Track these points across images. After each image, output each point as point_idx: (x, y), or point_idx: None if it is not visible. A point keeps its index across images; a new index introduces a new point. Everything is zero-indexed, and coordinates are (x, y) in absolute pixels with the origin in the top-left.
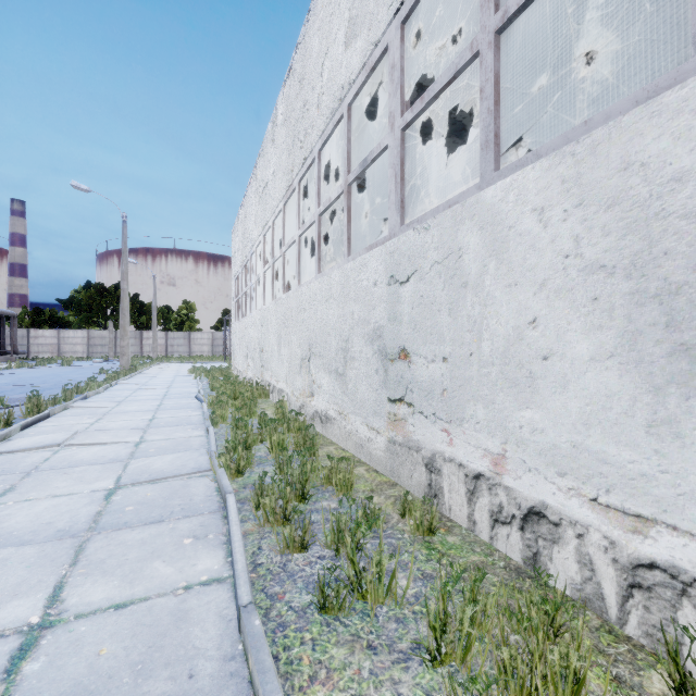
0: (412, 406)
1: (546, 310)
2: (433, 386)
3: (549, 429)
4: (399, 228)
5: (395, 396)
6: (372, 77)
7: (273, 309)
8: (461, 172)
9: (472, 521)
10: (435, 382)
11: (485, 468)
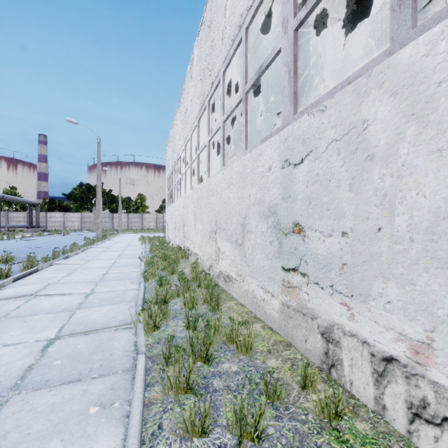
0: (307, 276)
1: None
2: (330, 259)
3: None
4: (293, 117)
5: (289, 265)
6: None
7: (191, 196)
8: None
9: (381, 405)
10: (333, 255)
11: (400, 353)
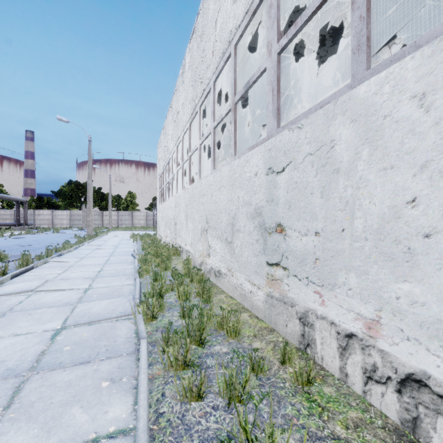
0: (287, 270)
1: (428, 190)
2: (306, 255)
3: (432, 303)
4: (276, 130)
5: (272, 261)
6: (253, 20)
7: (182, 196)
8: (311, 100)
9: (344, 373)
10: (308, 252)
11: (358, 329)
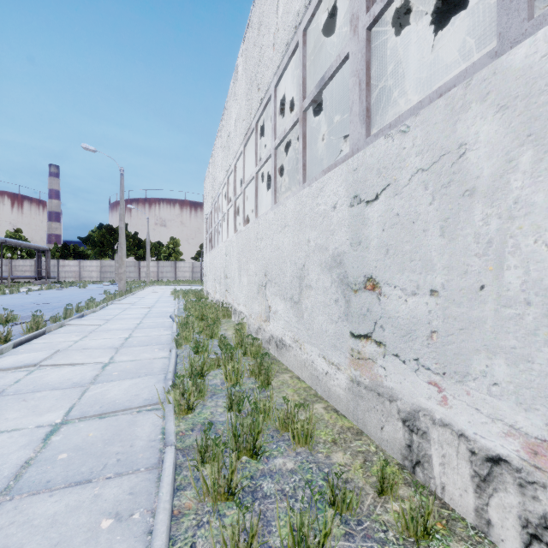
0: (383, 345)
1: None
2: (414, 325)
3: None
4: (364, 141)
5: (359, 331)
6: None
7: (235, 241)
8: None
9: (484, 519)
10: (418, 320)
11: (511, 452)
